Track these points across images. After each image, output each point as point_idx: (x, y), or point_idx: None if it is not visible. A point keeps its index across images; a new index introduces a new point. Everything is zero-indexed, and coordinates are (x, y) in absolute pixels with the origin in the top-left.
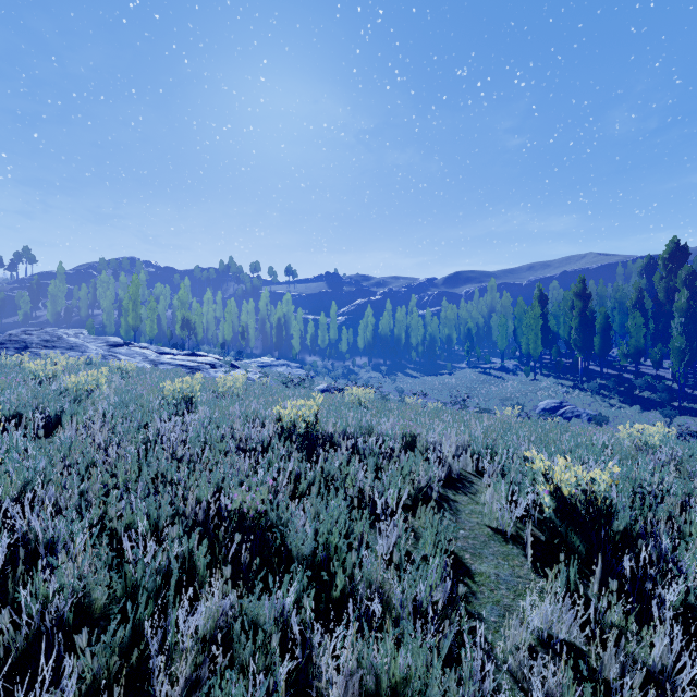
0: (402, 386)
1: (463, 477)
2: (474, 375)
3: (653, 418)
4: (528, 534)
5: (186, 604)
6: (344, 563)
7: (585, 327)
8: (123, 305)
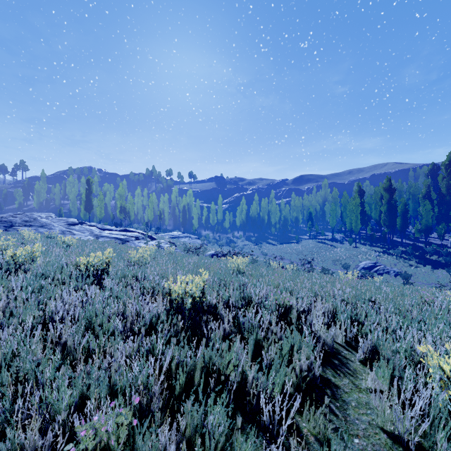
0: (265, 251)
1: (336, 350)
2: (314, 243)
3: (441, 274)
4: None
5: None
6: None
7: (391, 211)
8: (82, 197)
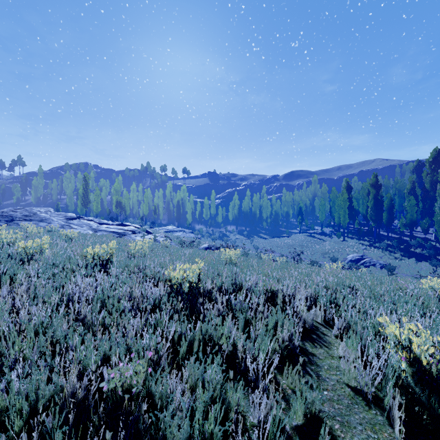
0: (257, 244)
1: (315, 328)
2: (304, 237)
3: (424, 267)
4: (394, 405)
5: None
6: None
7: (377, 206)
8: (79, 192)
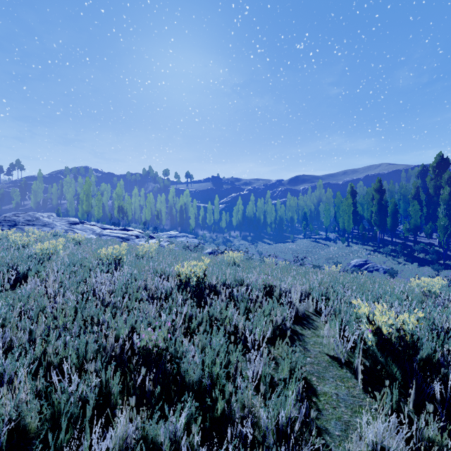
0: (261, 250)
1: (307, 316)
2: (308, 242)
3: (427, 271)
4: (359, 362)
5: (97, 433)
6: (224, 385)
7: (381, 211)
8: (80, 197)
